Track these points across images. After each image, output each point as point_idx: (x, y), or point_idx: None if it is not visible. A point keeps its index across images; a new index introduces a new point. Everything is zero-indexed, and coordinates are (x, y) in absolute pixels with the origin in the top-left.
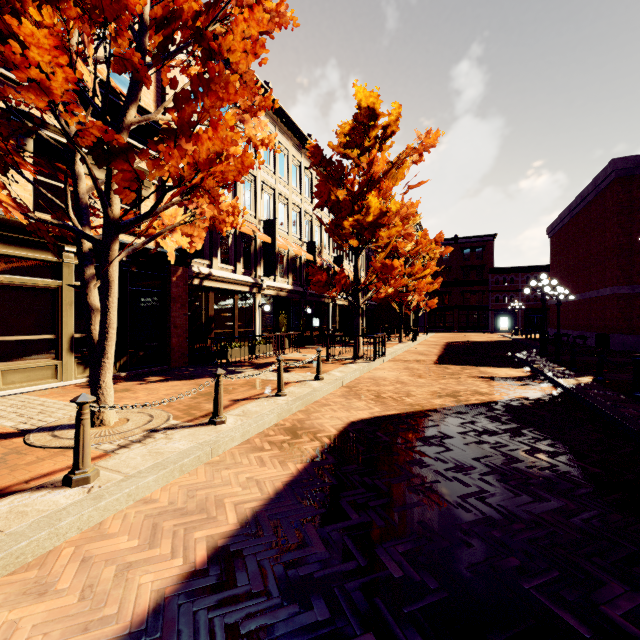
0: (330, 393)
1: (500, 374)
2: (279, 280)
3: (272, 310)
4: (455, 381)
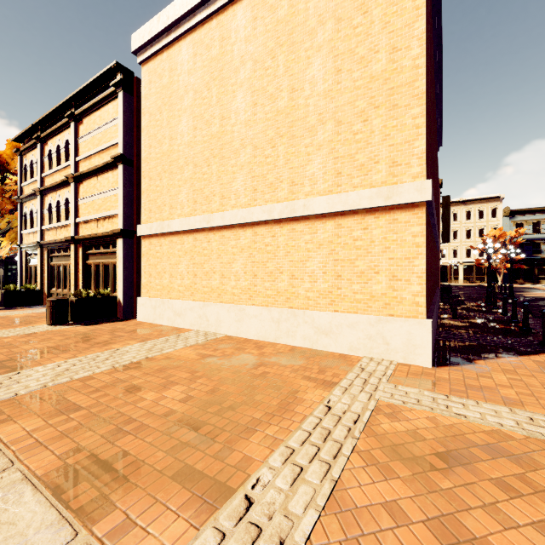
0: None
1: (532, 295)
2: None
3: None
4: None
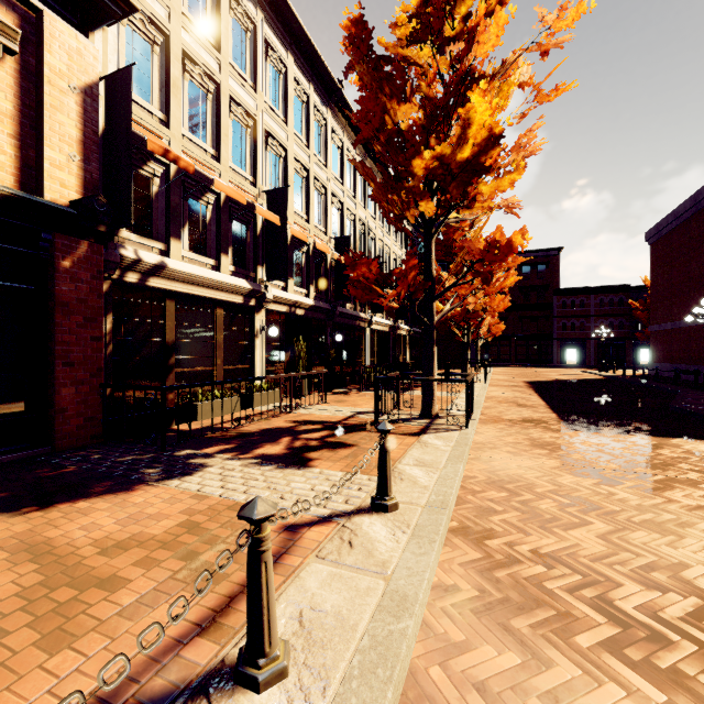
0: (436, 584)
1: None
2: (294, 290)
3: (283, 335)
4: None
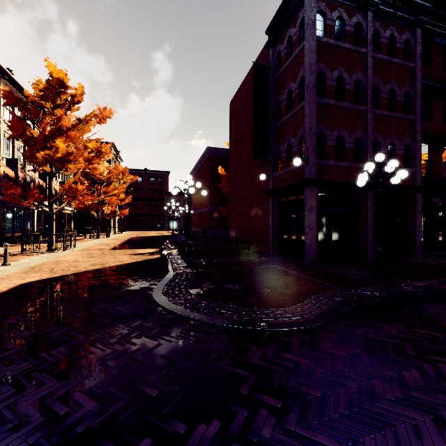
0: (14, 272)
1: (142, 252)
2: None
3: None
4: (113, 257)
